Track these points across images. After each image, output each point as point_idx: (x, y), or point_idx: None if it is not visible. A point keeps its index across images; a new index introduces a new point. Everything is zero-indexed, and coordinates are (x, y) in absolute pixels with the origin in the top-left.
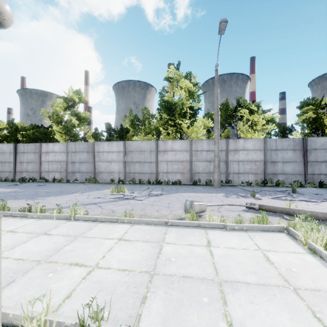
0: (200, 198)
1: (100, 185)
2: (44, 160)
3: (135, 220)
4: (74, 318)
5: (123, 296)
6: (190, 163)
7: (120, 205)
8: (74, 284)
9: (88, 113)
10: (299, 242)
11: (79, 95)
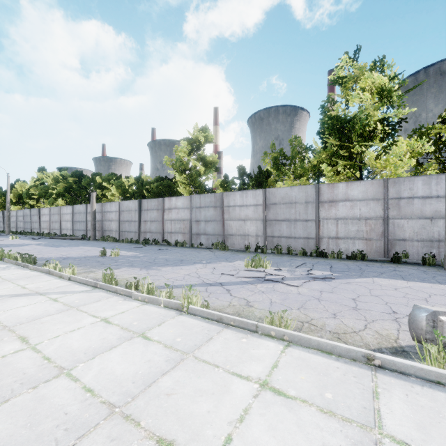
0: (424, 295)
1: (230, 254)
2: (166, 218)
3: (292, 337)
4: None
5: None
6: (385, 221)
7: (260, 291)
8: None
9: (216, 155)
10: None
11: (206, 133)
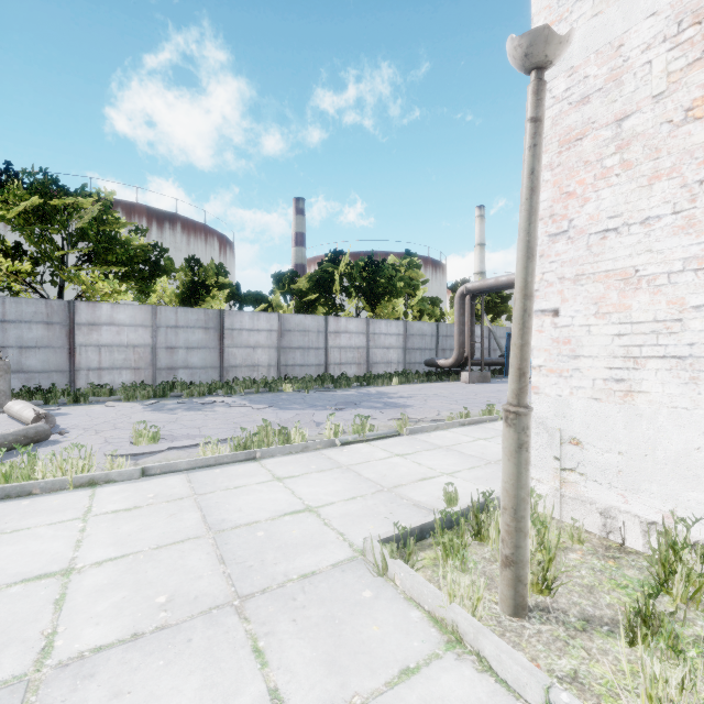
0: None
1: None
2: None
3: None
4: (415, 578)
5: (324, 599)
6: None
7: None
8: (383, 703)
9: None
10: (48, 493)
11: None
